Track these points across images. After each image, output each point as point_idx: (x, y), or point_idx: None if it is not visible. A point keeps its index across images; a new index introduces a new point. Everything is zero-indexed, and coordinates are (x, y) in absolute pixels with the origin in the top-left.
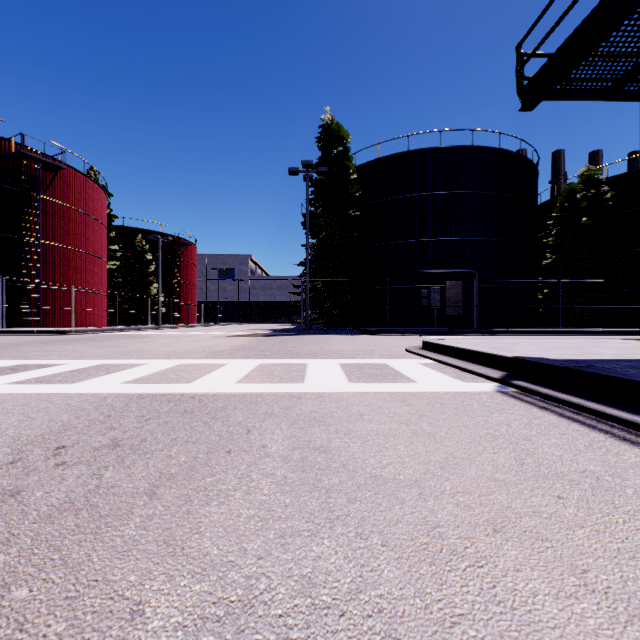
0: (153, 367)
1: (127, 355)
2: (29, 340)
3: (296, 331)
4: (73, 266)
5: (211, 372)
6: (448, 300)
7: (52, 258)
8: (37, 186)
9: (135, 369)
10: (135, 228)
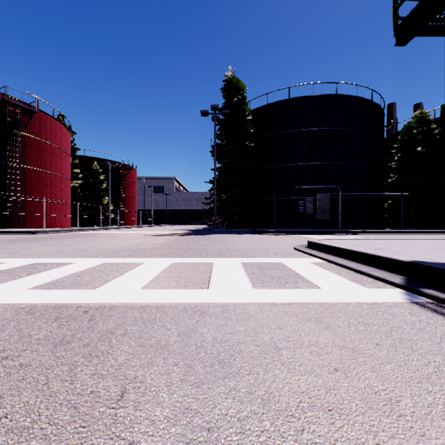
0: (76, 267)
1: (64, 253)
2: (2, 239)
3: (206, 231)
4: (45, 184)
5: (124, 273)
6: (319, 208)
7: (29, 178)
8: (18, 125)
9: (58, 269)
10: (92, 157)
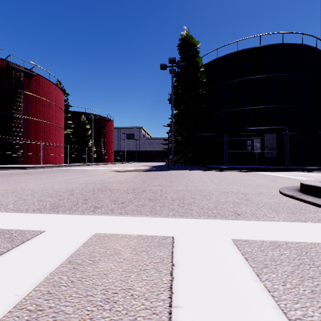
0: None
1: None
2: None
3: (165, 167)
4: (42, 130)
5: None
6: (266, 147)
7: (30, 126)
8: (21, 86)
9: None
10: (81, 112)
